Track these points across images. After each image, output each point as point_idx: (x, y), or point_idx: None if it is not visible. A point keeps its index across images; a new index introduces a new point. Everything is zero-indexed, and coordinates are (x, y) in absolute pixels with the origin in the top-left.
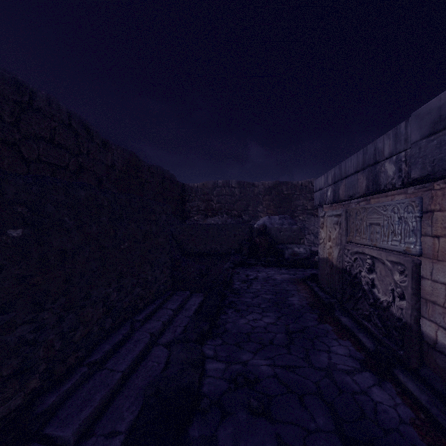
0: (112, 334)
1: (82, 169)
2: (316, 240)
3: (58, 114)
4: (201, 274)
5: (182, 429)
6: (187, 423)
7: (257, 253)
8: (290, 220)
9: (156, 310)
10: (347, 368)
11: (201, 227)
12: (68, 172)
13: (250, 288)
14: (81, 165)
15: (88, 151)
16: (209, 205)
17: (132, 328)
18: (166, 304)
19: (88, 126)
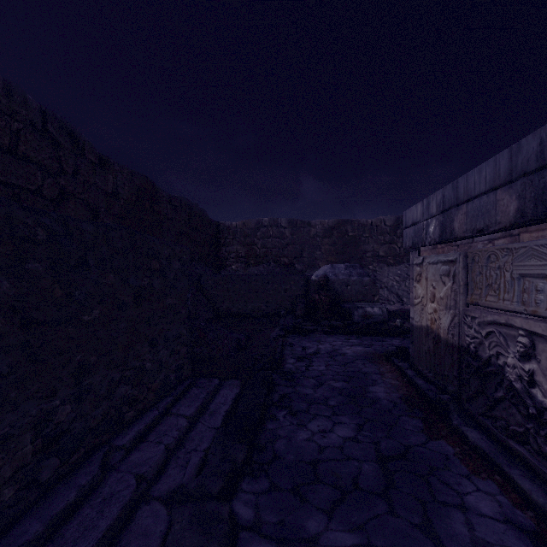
0: (58, 487)
1: (66, 196)
2: (390, 295)
3: (25, 112)
4: (239, 347)
5: None
6: None
7: (316, 314)
8: (360, 270)
9: (159, 419)
10: None
11: (241, 279)
12: (41, 198)
13: (310, 369)
14: (63, 190)
15: (75, 170)
16: (251, 251)
17: (104, 466)
18: (178, 407)
19: (75, 134)
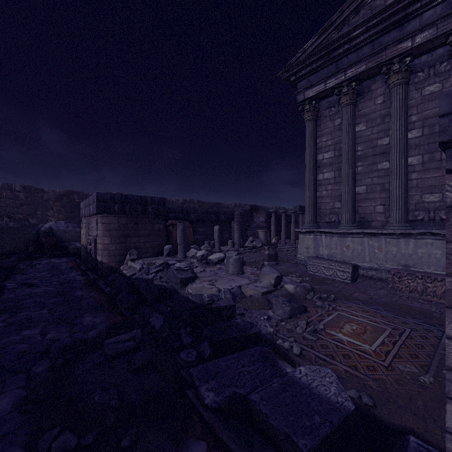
0: None
1: None
2: None
3: None
4: None
5: (0, 291)
6: (2, 291)
7: (43, 249)
8: (74, 224)
9: None
10: (73, 276)
11: None
12: None
13: (34, 267)
14: None
15: None
16: None
17: None
18: None
19: None
